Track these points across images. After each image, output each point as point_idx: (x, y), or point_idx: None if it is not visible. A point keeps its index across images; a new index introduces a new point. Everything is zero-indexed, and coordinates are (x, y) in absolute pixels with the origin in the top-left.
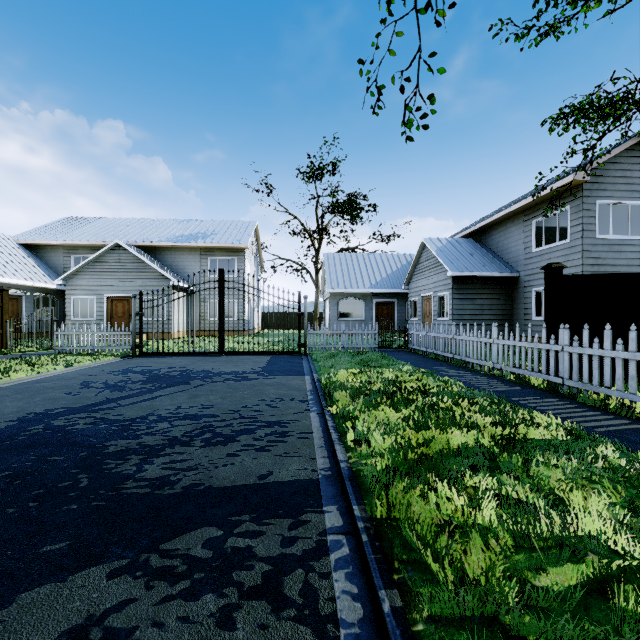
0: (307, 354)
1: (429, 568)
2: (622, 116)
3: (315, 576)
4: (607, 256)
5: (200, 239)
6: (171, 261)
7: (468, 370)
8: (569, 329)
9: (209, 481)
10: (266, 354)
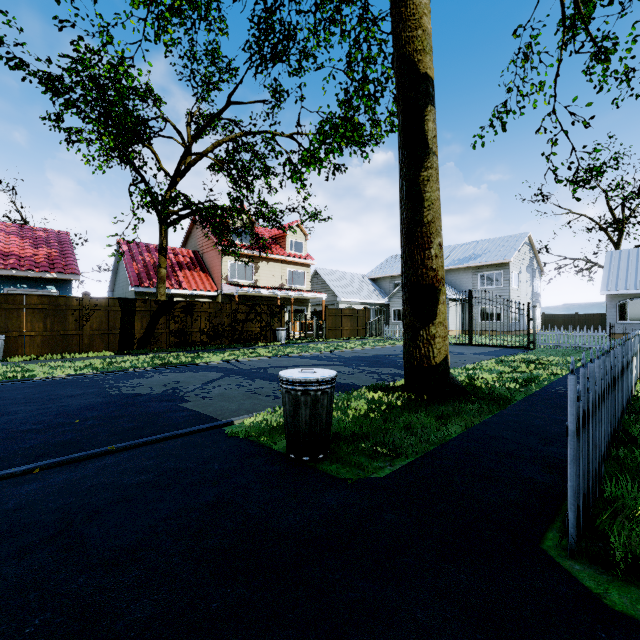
0: (534, 349)
1: None
2: None
3: None
4: None
5: (471, 260)
6: (450, 279)
7: None
8: None
9: None
10: (502, 347)
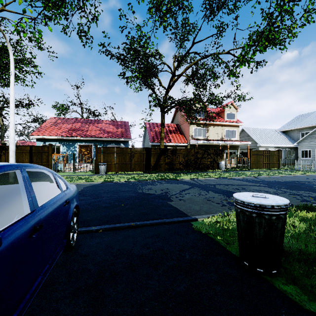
0: None
1: None
2: None
3: None
4: None
5: None
6: None
7: None
8: None
9: None
10: None
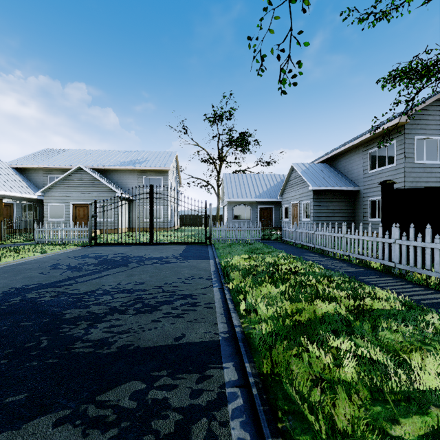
0: (211, 244)
1: (306, 418)
2: (433, 77)
3: (216, 424)
4: (422, 175)
5: (137, 164)
6: (117, 179)
7: (325, 256)
8: (399, 227)
9: (137, 342)
10: (183, 244)
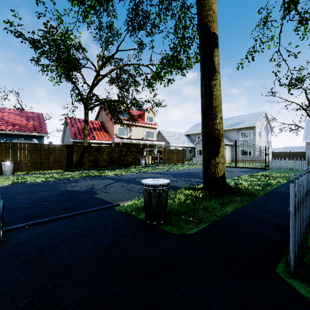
0: (268, 169)
1: None
2: None
3: None
4: None
5: (236, 125)
6: (225, 135)
7: None
8: None
9: None
10: (252, 168)
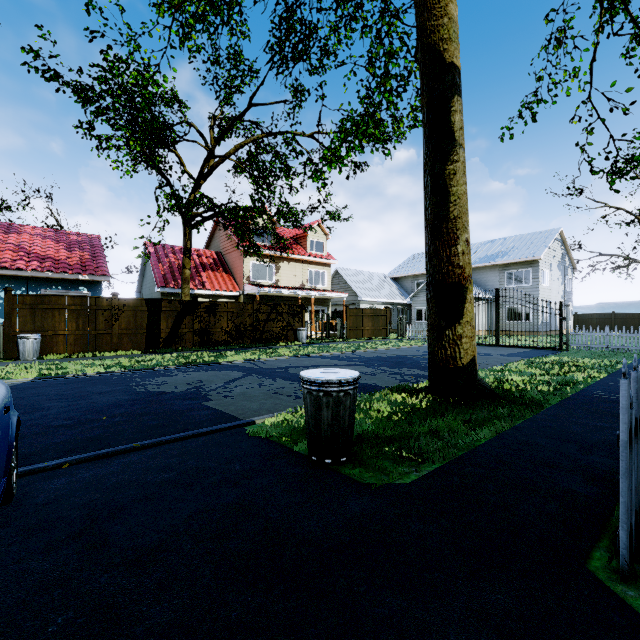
0: (566, 350)
1: None
2: None
3: None
4: None
5: (498, 258)
6: (476, 278)
7: None
8: None
9: None
10: (531, 348)
